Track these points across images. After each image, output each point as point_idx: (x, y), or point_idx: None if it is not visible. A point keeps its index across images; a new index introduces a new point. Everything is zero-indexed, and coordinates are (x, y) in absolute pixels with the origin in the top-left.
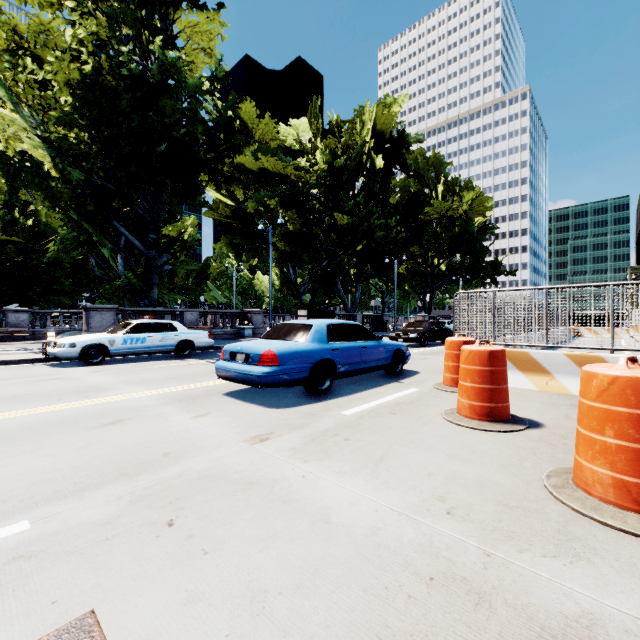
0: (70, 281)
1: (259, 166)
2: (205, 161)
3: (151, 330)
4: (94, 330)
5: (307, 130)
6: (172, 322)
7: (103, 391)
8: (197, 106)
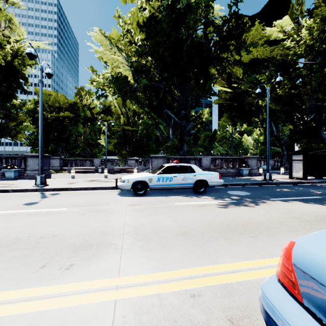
0: (155, 146)
1: (251, 57)
2: (215, 55)
3: (176, 171)
4: (154, 169)
5: (288, 22)
6: (191, 165)
7: (99, 252)
8: (209, 12)
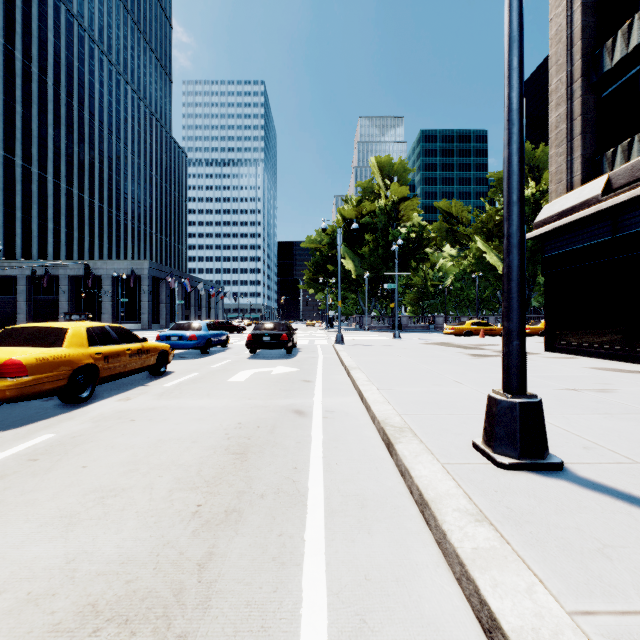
0: None
1: None
2: None
3: None
4: None
5: None
6: None
7: None
8: None
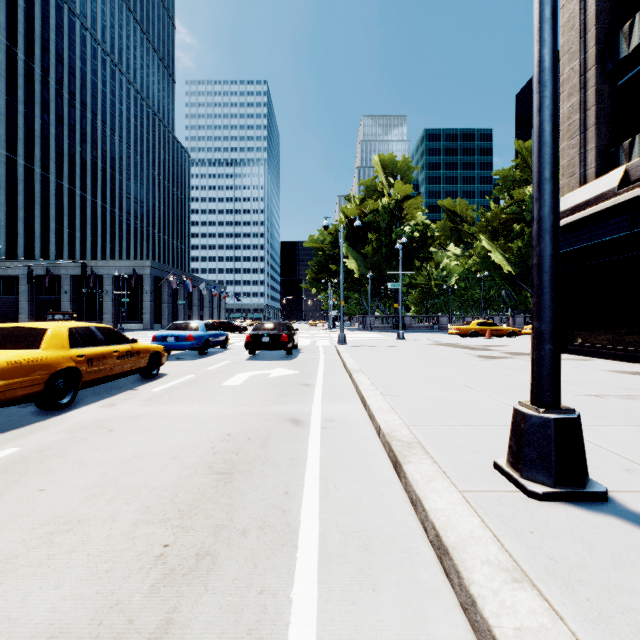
0: None
1: None
2: None
3: None
4: (516, 324)
5: None
6: None
7: None
8: None
